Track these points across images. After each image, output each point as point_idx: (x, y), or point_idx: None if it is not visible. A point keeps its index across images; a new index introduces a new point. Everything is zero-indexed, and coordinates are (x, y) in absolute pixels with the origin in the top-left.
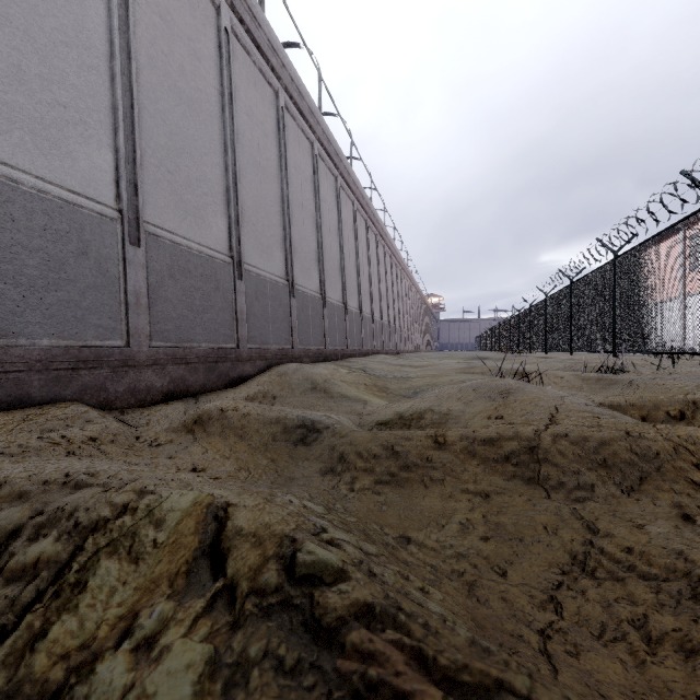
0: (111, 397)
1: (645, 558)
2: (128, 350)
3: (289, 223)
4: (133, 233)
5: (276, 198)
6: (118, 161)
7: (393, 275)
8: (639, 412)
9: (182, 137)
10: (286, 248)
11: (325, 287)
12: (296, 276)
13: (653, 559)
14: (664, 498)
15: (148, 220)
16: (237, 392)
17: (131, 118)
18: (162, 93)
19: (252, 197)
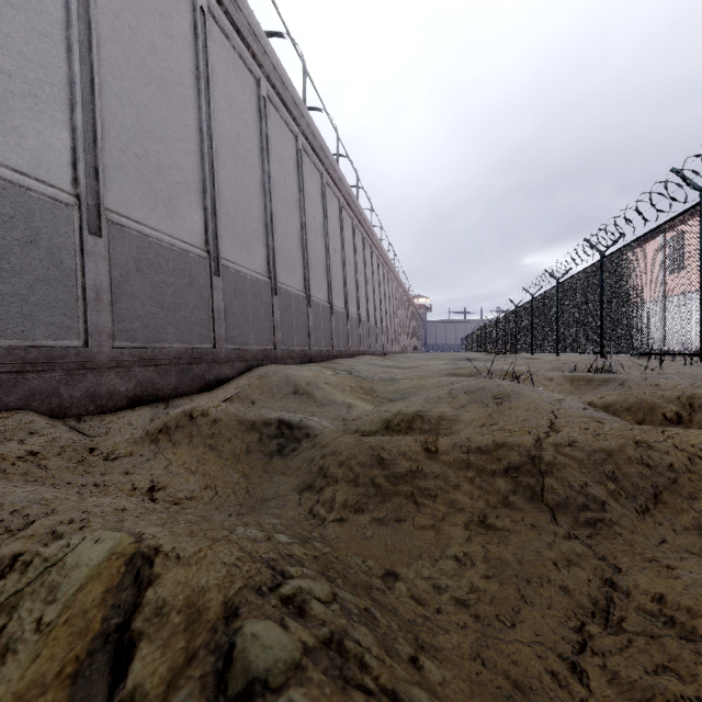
0: (65, 403)
1: (685, 604)
2: (86, 351)
3: (271, 218)
4: (94, 221)
5: (257, 191)
6: (75, 141)
7: (380, 275)
8: (635, 416)
9: (151, 120)
10: (267, 244)
11: (310, 285)
12: (279, 273)
13: (695, 607)
14: (683, 517)
15: (111, 208)
16: (213, 395)
17: (91, 95)
18: (128, 70)
19: (230, 189)
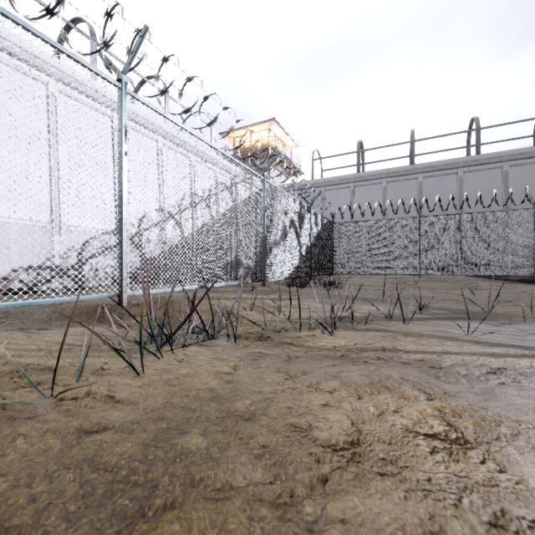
0: None
1: None
2: None
3: None
4: None
5: None
6: None
7: None
8: None
9: None
10: None
11: None
12: None
13: None
14: None
15: None
16: None
17: None
18: None
19: None
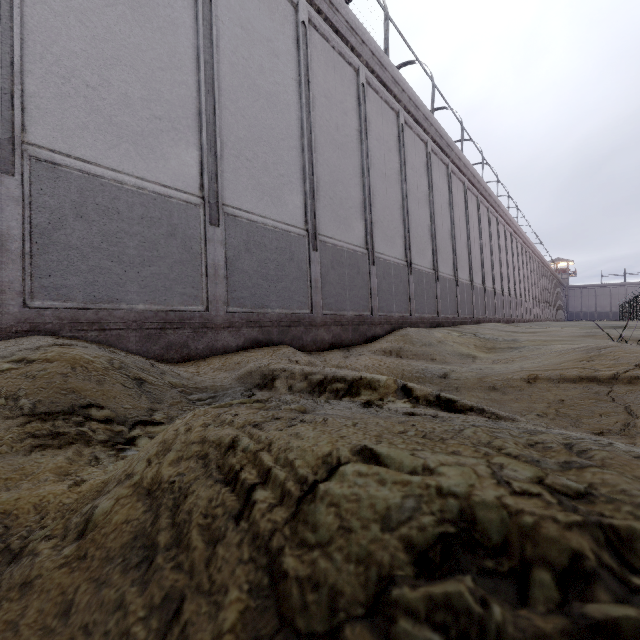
0: (304, 344)
1: None
2: (312, 316)
3: (407, 215)
4: (313, 243)
5: (397, 197)
6: (306, 200)
7: (507, 244)
8: None
9: (337, 172)
10: (405, 236)
11: (437, 263)
12: (413, 257)
13: None
14: None
15: (320, 233)
16: (372, 346)
17: (312, 171)
18: (326, 147)
19: (380, 201)
